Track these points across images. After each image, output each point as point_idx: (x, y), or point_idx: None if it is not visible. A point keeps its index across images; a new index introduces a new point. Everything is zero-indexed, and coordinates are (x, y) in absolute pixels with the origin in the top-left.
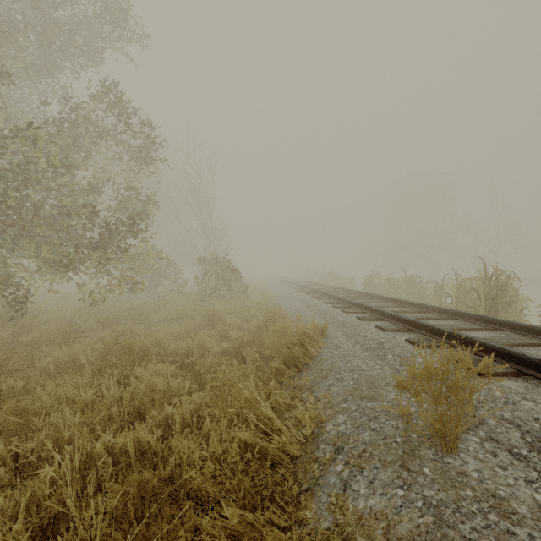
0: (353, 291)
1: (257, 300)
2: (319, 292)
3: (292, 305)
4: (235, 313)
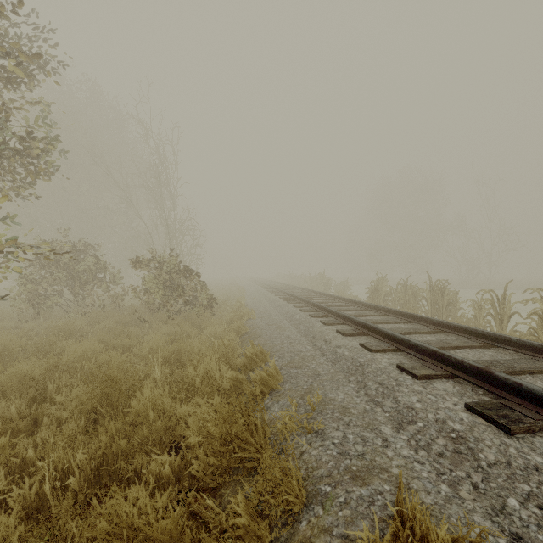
0: (369, 305)
1: (227, 319)
2: (319, 306)
3: (282, 335)
4: (178, 357)
